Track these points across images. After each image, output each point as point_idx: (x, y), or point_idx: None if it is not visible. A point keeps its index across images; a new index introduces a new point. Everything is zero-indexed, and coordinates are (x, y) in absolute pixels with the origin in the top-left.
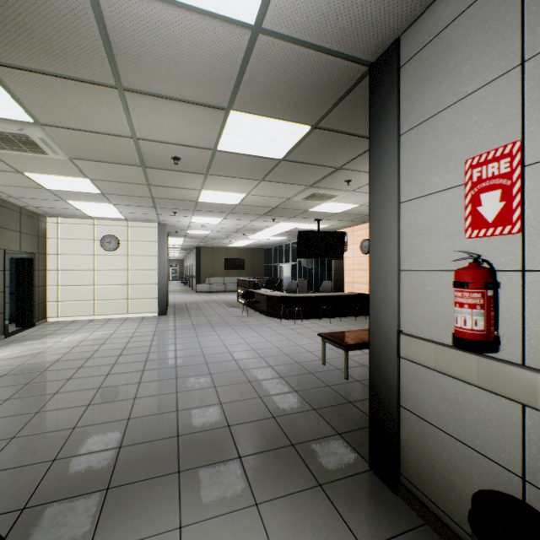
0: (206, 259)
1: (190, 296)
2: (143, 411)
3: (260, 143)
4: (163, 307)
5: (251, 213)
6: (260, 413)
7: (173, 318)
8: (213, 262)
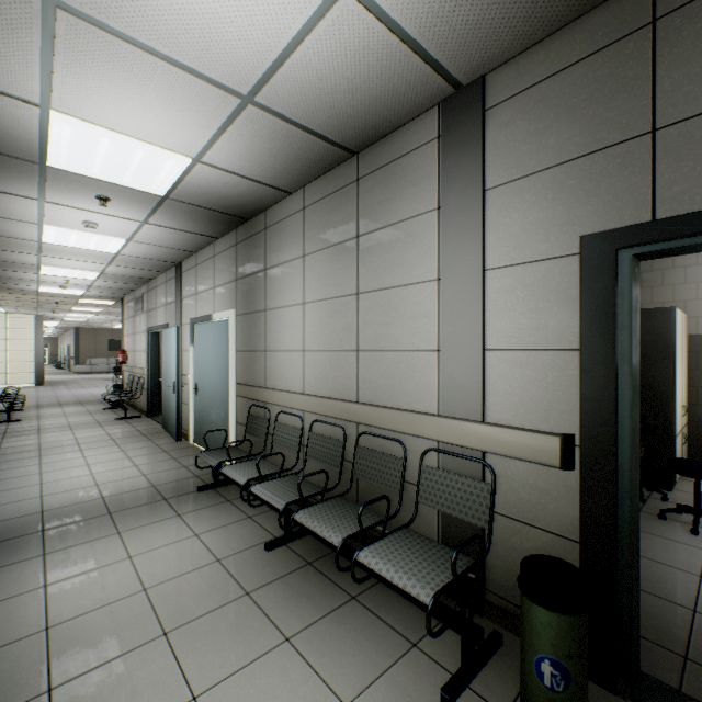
0: (87, 340)
1: (67, 376)
2: (44, 402)
3: (98, 302)
4: (41, 379)
5: (115, 314)
6: (95, 400)
7: (51, 386)
8: (96, 343)
